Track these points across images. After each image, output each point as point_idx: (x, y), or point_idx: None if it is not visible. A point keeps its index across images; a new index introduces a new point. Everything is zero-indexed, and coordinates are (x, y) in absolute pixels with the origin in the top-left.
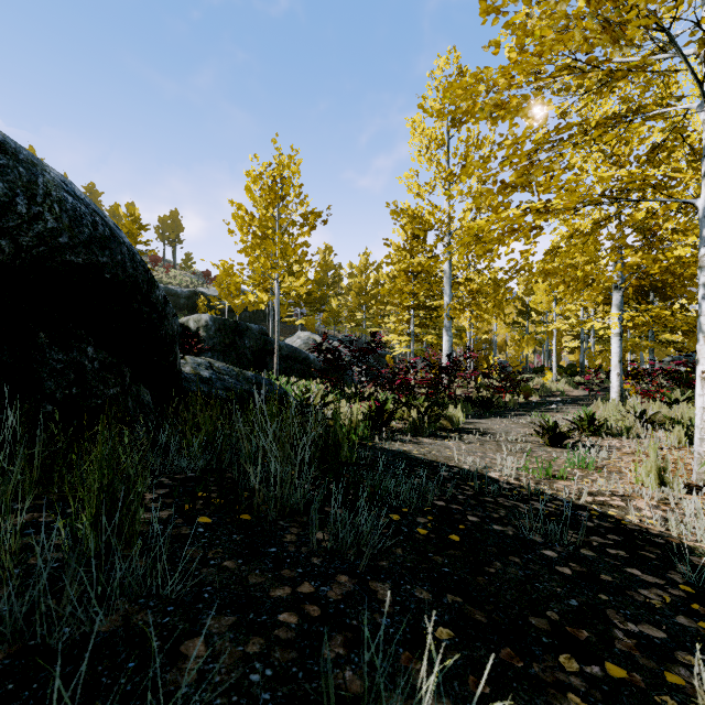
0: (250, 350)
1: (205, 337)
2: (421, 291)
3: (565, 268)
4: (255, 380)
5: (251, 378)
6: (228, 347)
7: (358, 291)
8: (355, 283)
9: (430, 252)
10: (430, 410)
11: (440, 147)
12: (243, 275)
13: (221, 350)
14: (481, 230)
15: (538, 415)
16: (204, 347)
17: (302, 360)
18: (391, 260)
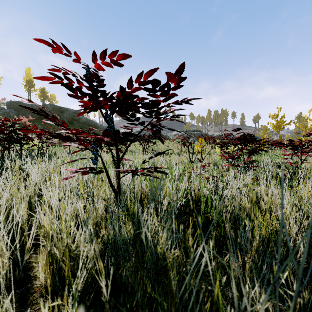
0: None
1: None
2: None
3: None
4: None
5: None
6: None
7: None
8: None
9: None
10: None
11: None
12: None
13: None
14: None
15: None
16: None
17: None
18: None
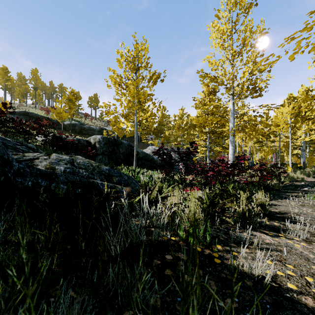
0: (122, 154)
1: (98, 147)
2: (213, 124)
3: (297, 108)
4: (107, 173)
5: (105, 171)
6: (110, 152)
7: (178, 127)
8: (177, 123)
9: (220, 100)
10: (248, 198)
11: (228, 36)
12: (117, 112)
13: (107, 154)
14: (256, 82)
15: (306, 197)
16: (98, 152)
17: (150, 160)
18: (198, 105)
